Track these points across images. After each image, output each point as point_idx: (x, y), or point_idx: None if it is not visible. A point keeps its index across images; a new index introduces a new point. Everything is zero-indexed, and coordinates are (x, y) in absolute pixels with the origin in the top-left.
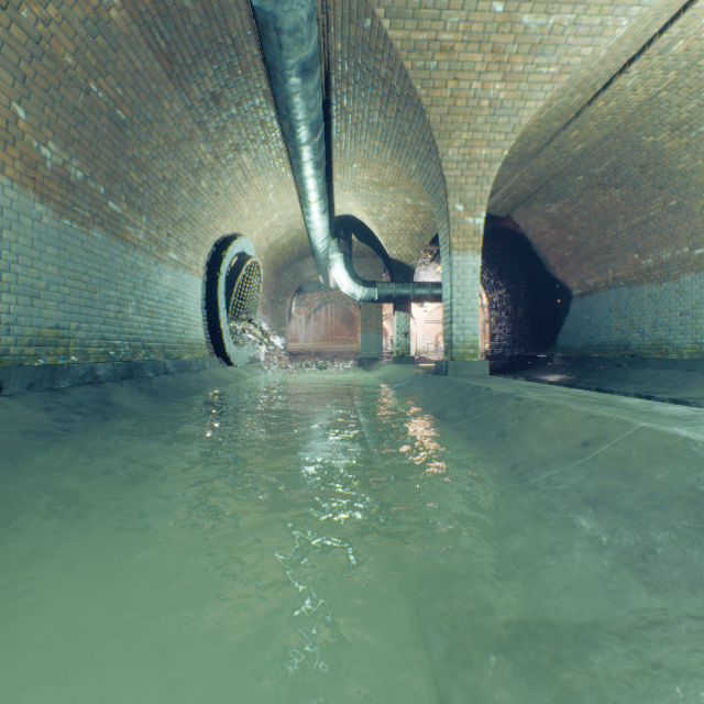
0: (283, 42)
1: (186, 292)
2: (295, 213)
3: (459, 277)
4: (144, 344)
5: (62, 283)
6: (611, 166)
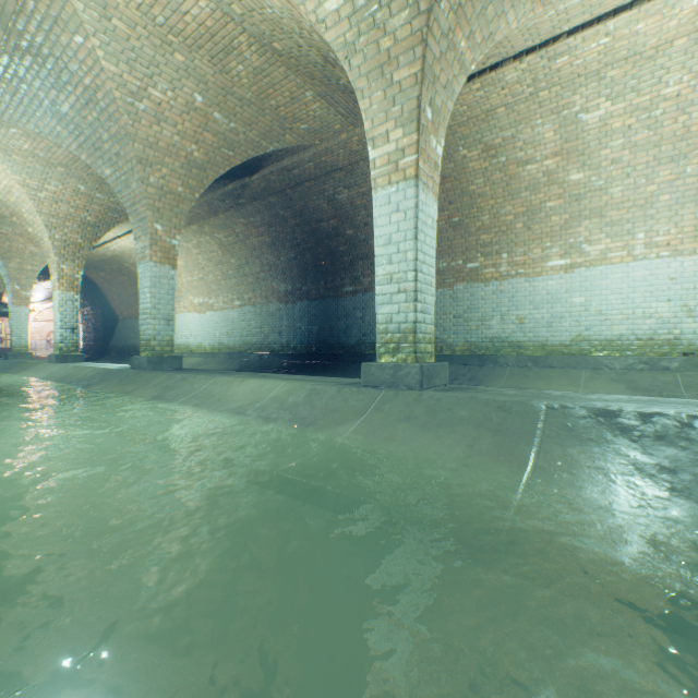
0: None
1: None
2: None
3: (19, 317)
4: None
5: None
6: (119, 267)
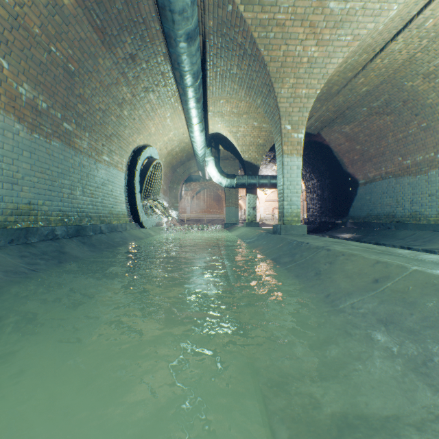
0: (175, 19)
1: (114, 181)
2: (184, 132)
3: (288, 172)
4: (87, 214)
5: (32, 175)
6: (384, 101)
